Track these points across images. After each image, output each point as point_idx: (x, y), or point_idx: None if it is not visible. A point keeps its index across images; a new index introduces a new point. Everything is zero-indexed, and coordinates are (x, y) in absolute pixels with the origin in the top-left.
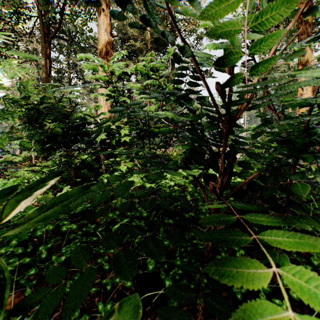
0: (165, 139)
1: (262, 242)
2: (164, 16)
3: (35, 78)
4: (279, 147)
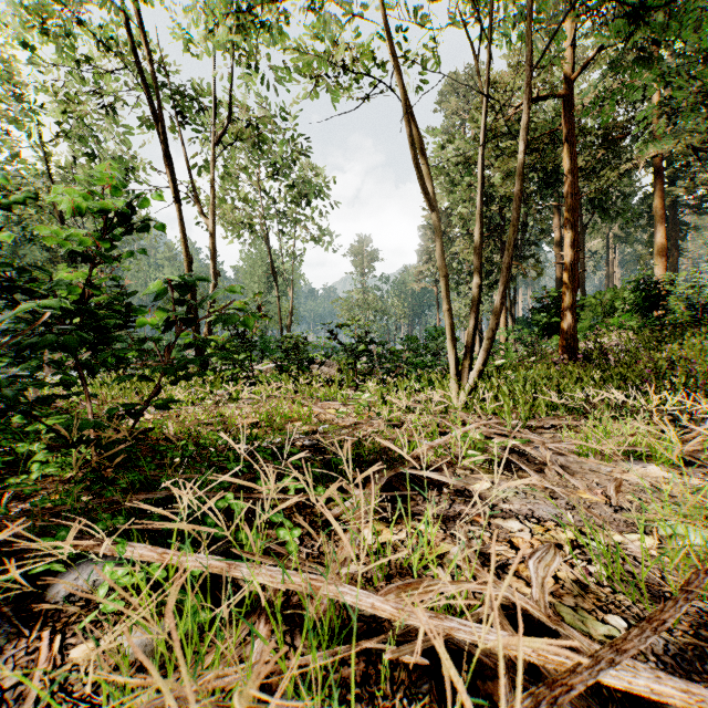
0: None
1: None
2: None
3: None
4: None
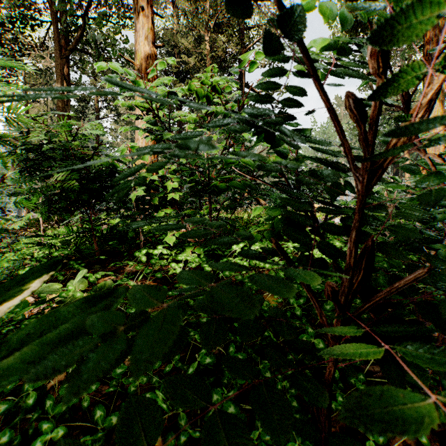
0: (233, 196)
1: (411, 382)
2: (230, 21)
3: (48, 109)
4: (445, 216)
